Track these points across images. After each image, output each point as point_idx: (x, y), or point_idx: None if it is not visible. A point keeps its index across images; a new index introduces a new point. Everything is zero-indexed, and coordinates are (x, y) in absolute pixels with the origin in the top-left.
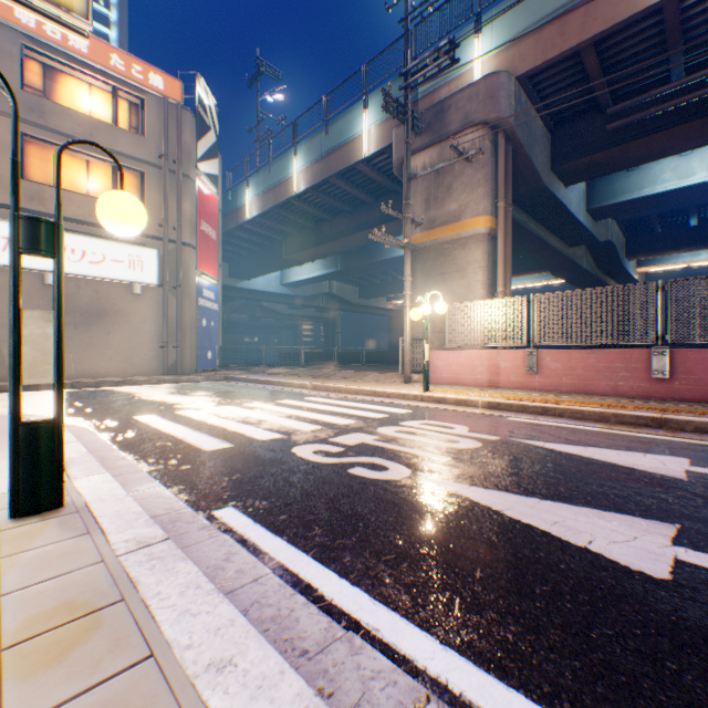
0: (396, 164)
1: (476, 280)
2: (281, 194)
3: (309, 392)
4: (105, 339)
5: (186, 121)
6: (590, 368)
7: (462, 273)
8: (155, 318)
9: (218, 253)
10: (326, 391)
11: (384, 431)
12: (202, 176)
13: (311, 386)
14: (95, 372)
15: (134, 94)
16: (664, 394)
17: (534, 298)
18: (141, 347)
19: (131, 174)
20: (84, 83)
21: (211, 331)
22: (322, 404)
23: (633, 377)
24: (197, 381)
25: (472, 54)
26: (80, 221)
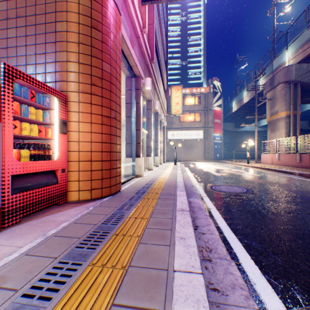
0: (263, 95)
1: (281, 132)
2: (240, 103)
3: (227, 164)
4: (192, 152)
5: (209, 96)
6: (287, 159)
7: (278, 130)
8: (202, 146)
9: (220, 126)
10: (232, 164)
11: (216, 167)
12: (215, 107)
13: (230, 163)
14: (190, 159)
15: (197, 95)
16: (299, 166)
17: (276, 140)
18: (199, 153)
19: (197, 113)
20: (188, 98)
21: (218, 148)
22: (221, 165)
23: (294, 161)
24: (210, 161)
25: (285, 56)
26: (187, 127)
